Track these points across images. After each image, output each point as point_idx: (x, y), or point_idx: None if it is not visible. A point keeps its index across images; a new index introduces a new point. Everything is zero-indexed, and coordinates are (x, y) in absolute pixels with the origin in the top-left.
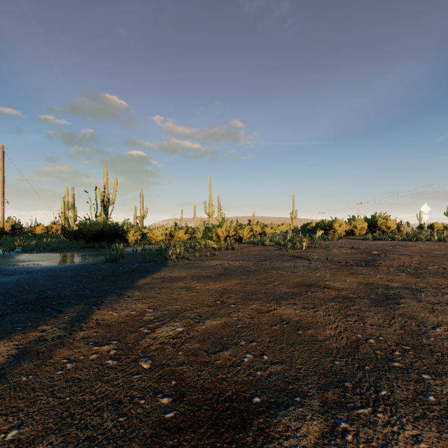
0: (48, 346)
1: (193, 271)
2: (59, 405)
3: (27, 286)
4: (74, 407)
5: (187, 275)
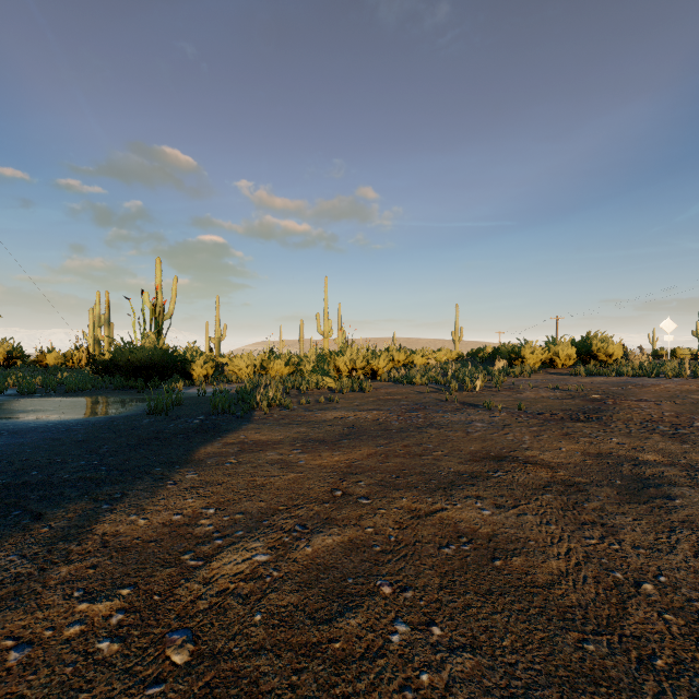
0: None
1: (295, 431)
2: None
3: None
4: None
5: (285, 438)
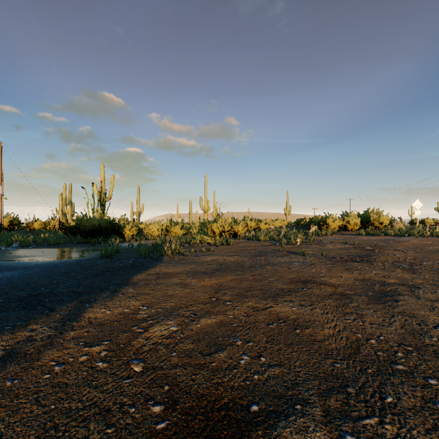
0: (37, 346)
1: (188, 267)
2: (43, 414)
3: (21, 283)
4: (59, 416)
5: (183, 271)
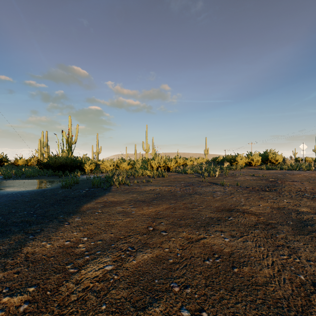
0: None
1: (131, 196)
2: None
3: None
4: None
5: (126, 199)
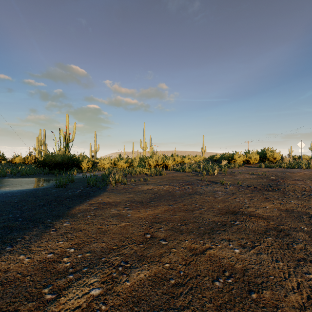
0: None
1: (127, 196)
2: None
3: None
4: None
5: (122, 200)
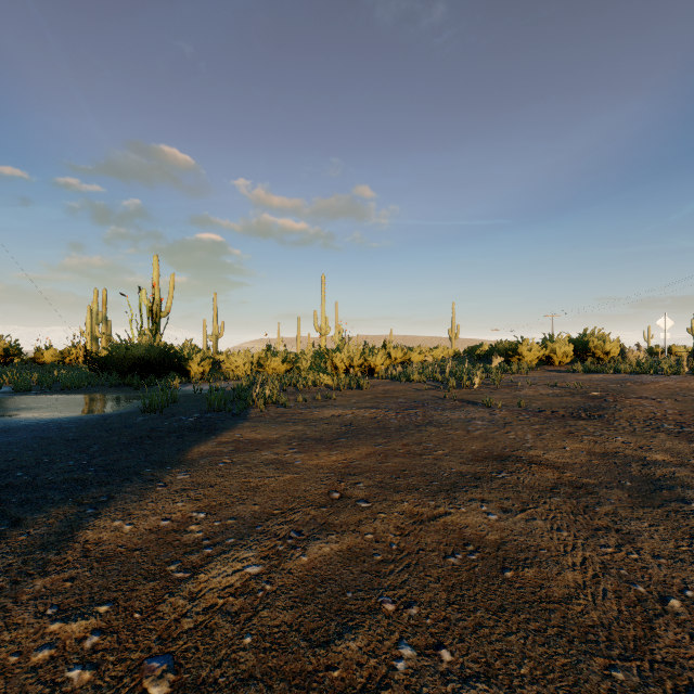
0: None
1: (292, 430)
2: None
3: None
4: None
5: (281, 436)
